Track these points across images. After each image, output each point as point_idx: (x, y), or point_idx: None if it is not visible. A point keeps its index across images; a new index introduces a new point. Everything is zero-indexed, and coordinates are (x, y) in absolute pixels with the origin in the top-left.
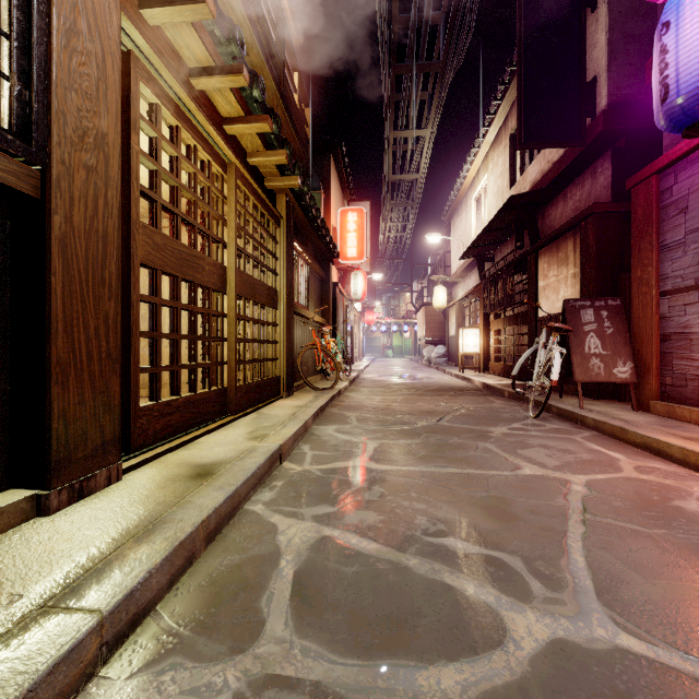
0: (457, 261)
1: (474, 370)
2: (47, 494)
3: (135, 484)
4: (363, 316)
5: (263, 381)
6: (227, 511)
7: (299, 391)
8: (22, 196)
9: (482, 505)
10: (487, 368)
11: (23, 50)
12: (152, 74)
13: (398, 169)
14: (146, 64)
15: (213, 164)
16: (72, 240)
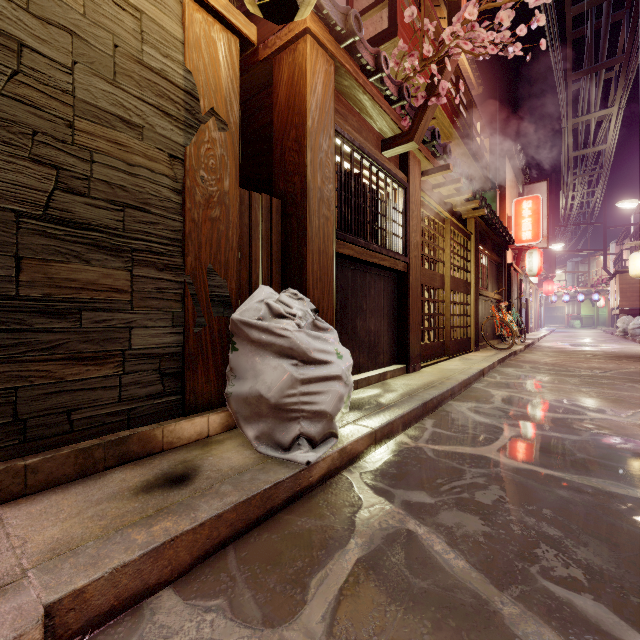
0: None
1: None
2: (409, 366)
3: (428, 371)
4: (540, 286)
5: (462, 339)
6: (468, 383)
7: (482, 349)
8: (403, 272)
9: (603, 398)
10: None
11: (404, 228)
12: (422, 201)
13: (580, 143)
14: (421, 198)
15: (439, 223)
16: (412, 283)
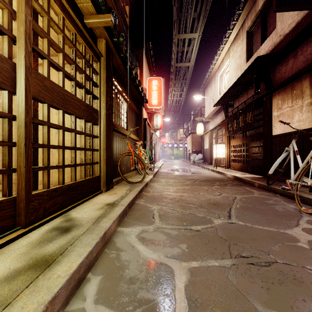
0: (208, 110)
1: (221, 167)
2: None
3: None
4: (160, 139)
5: (79, 183)
6: None
7: (118, 184)
8: None
9: None
10: (229, 166)
11: None
12: None
13: (178, 62)
14: None
15: None
16: None
